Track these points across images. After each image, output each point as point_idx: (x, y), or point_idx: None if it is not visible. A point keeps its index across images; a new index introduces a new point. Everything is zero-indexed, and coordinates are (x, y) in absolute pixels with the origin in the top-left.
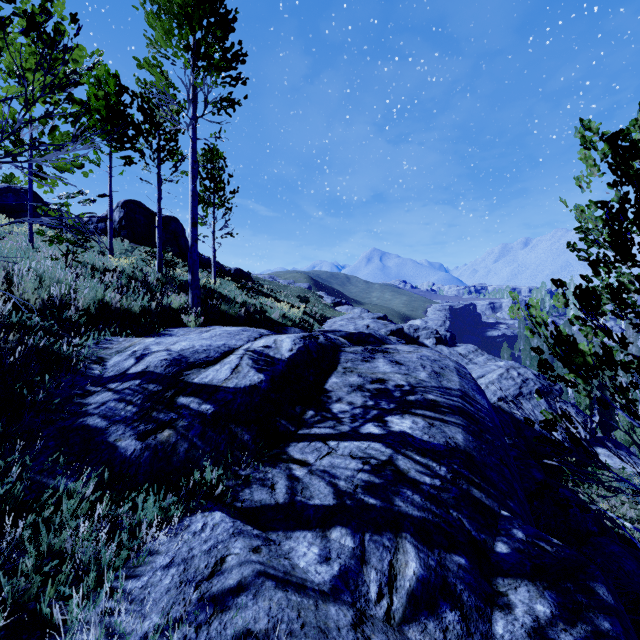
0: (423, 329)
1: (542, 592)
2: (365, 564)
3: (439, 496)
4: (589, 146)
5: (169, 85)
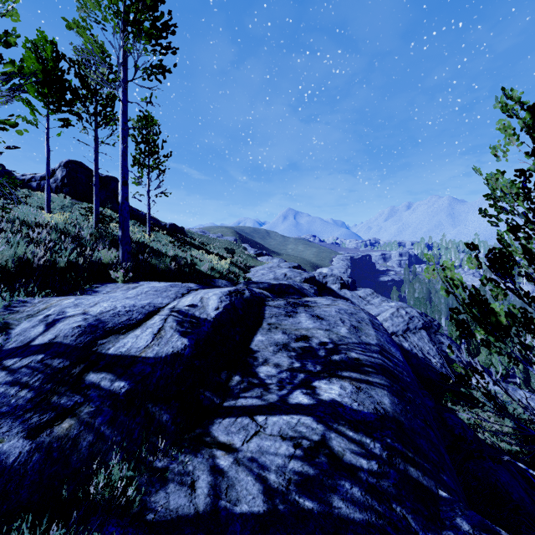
0: (330, 276)
1: None
2: None
3: (379, 485)
4: (511, 115)
5: (99, 48)
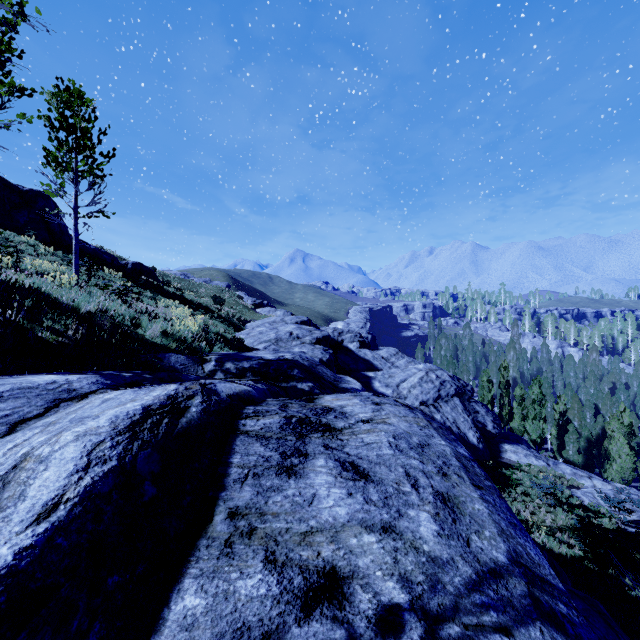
0: (347, 332)
1: None
2: None
3: None
4: None
5: None
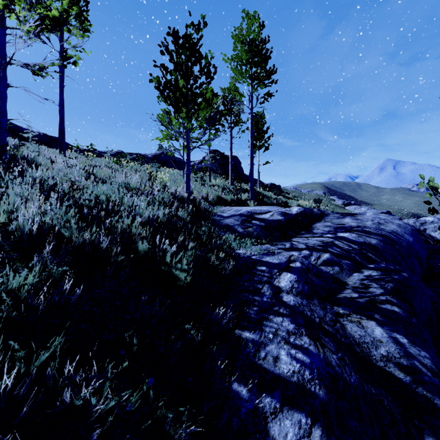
0: (430, 223)
1: (378, 272)
2: (311, 256)
3: (349, 251)
4: None
5: (240, 96)
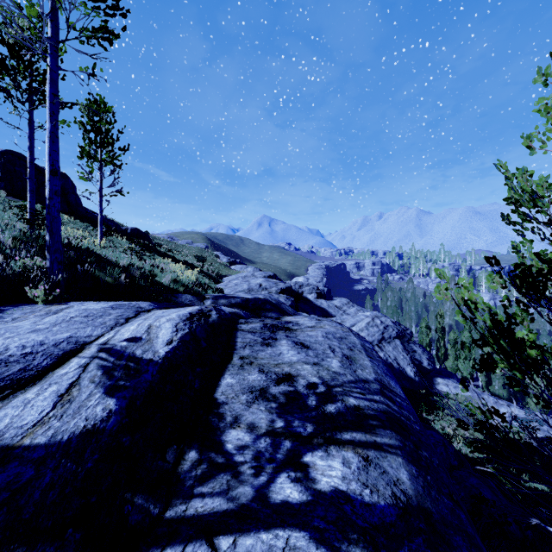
0: (306, 285)
1: None
2: None
3: None
4: None
5: None
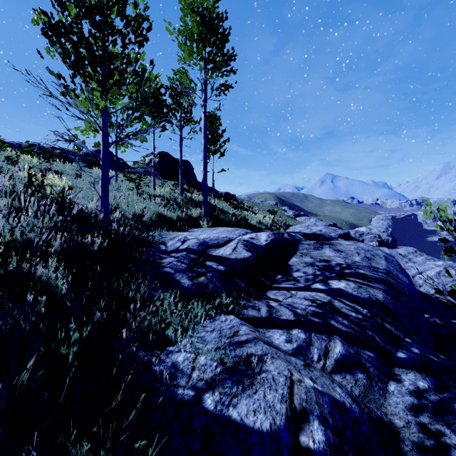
0: (367, 234)
1: (424, 377)
2: (311, 345)
3: (360, 323)
4: None
5: (191, 82)
